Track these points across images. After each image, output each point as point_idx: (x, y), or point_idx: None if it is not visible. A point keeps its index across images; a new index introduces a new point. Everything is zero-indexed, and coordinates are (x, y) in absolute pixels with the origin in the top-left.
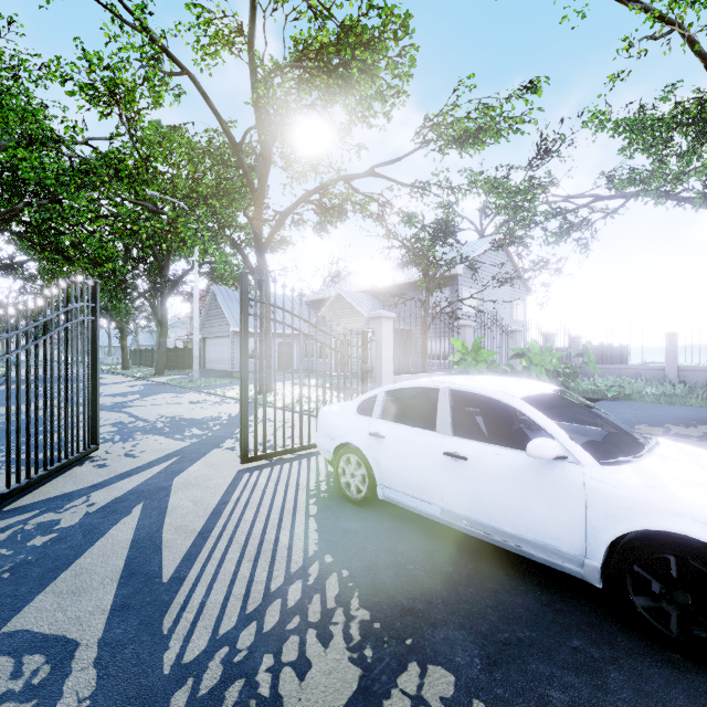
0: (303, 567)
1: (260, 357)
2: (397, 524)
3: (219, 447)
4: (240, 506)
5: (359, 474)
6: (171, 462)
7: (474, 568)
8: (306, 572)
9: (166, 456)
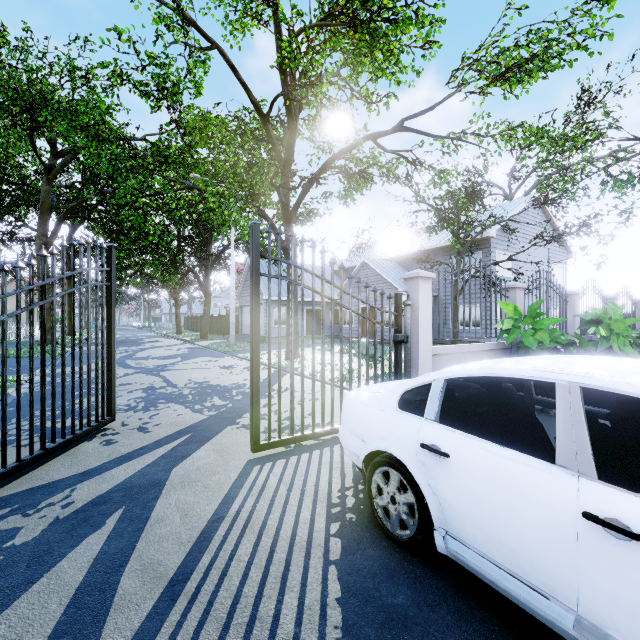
0: None
1: (287, 323)
2: (471, 603)
3: (234, 424)
4: (236, 528)
5: (403, 501)
6: (179, 442)
7: None
8: None
9: (177, 433)
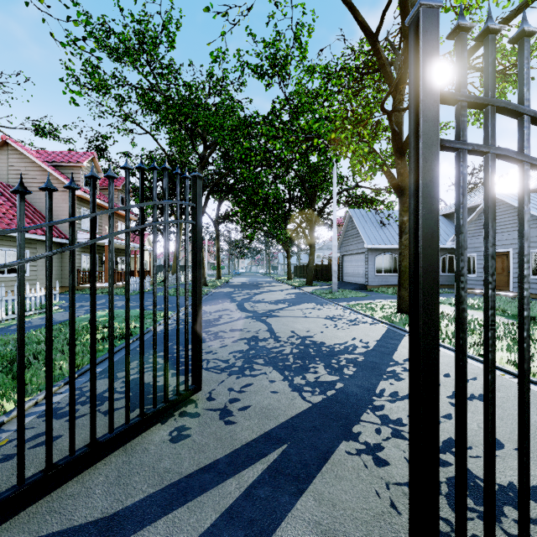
0: None
1: (398, 272)
2: None
3: (350, 438)
4: None
5: None
6: (263, 468)
7: None
8: None
9: (263, 439)
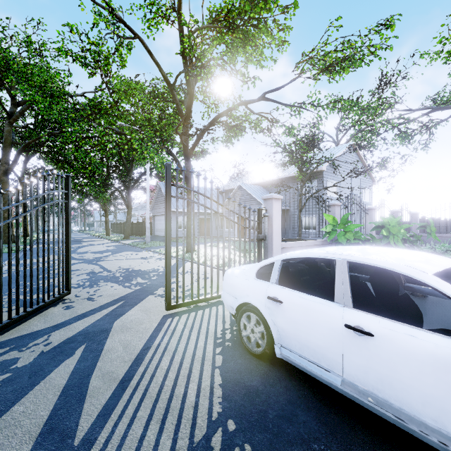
0: (206, 435)
1: (187, 228)
2: (294, 382)
3: (153, 294)
4: (159, 352)
5: (258, 331)
6: (117, 306)
7: None
8: (209, 444)
9: (114, 301)
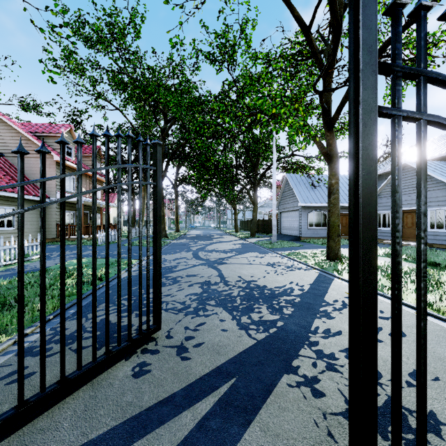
0: None
1: (328, 226)
2: None
3: (291, 372)
4: None
5: None
6: (215, 400)
7: None
8: None
9: (215, 373)
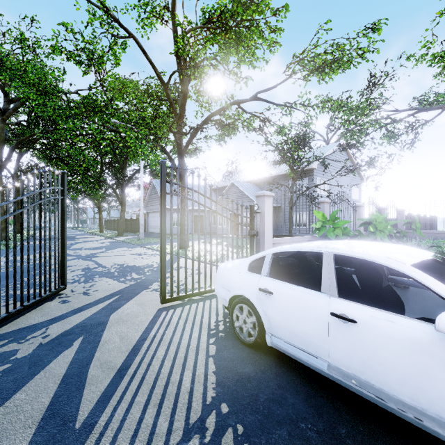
0: (201, 417)
1: (180, 224)
2: (283, 369)
3: (148, 289)
4: (155, 343)
5: (250, 321)
6: (113, 300)
7: (366, 432)
8: (203, 425)
9: (110, 295)
